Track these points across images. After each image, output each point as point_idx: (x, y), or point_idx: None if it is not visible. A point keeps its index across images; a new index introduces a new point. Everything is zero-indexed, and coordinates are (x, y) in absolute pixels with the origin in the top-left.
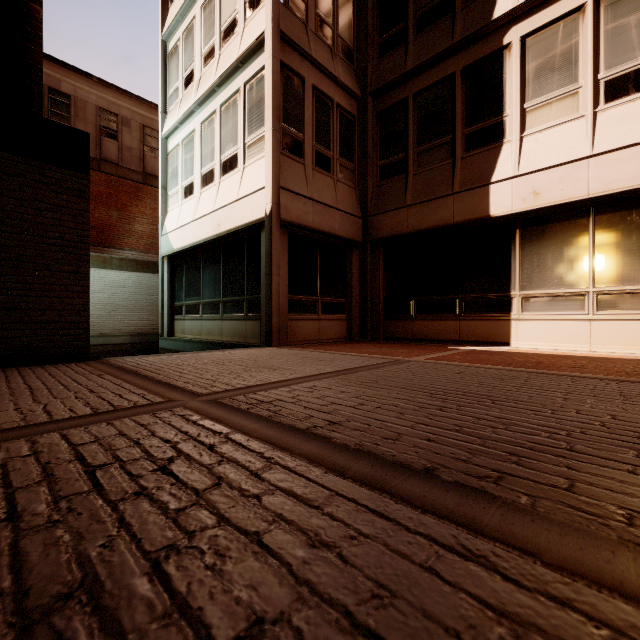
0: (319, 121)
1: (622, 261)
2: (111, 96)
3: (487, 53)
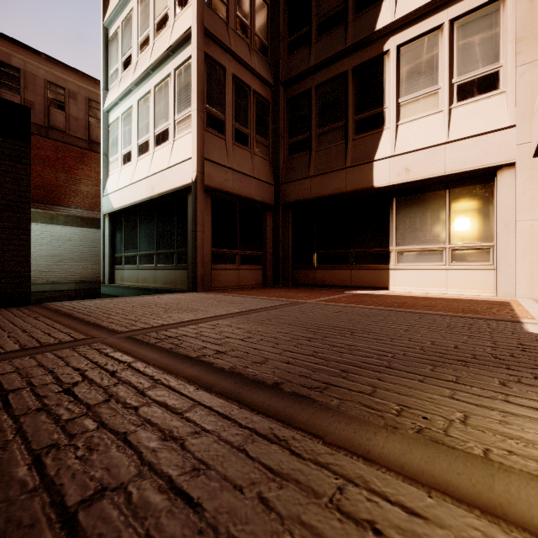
0: (238, 104)
1: (469, 224)
2: (59, 72)
3: (372, 57)
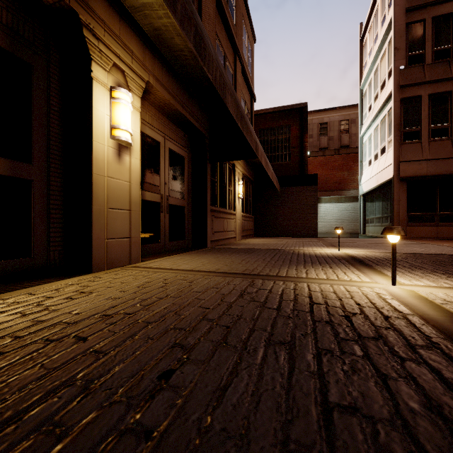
0: (435, 111)
1: None
2: (345, 112)
3: None
